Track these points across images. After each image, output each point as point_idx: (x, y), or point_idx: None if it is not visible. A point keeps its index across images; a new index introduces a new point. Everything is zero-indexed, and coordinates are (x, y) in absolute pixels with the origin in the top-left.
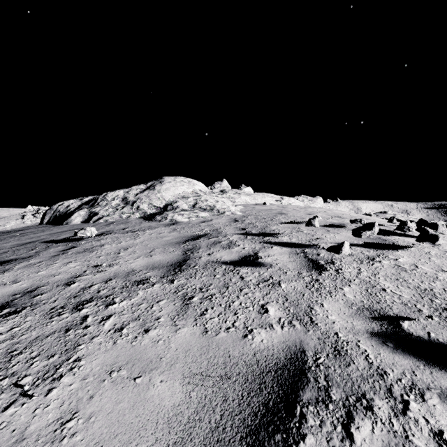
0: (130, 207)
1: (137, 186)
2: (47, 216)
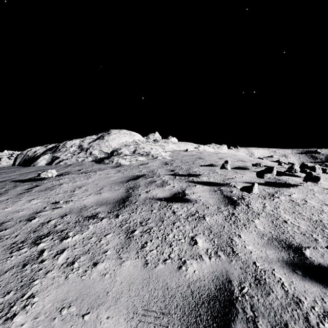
0: (85, 153)
1: (90, 136)
2: (18, 159)
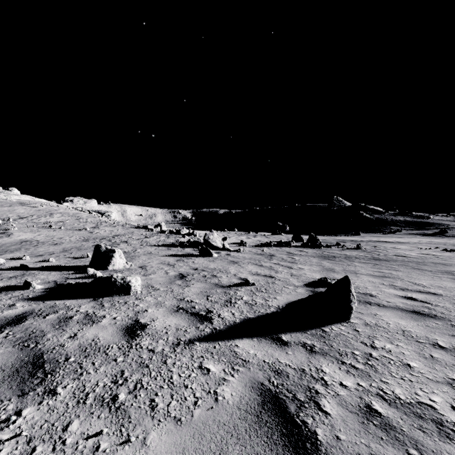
0: None
1: None
2: None
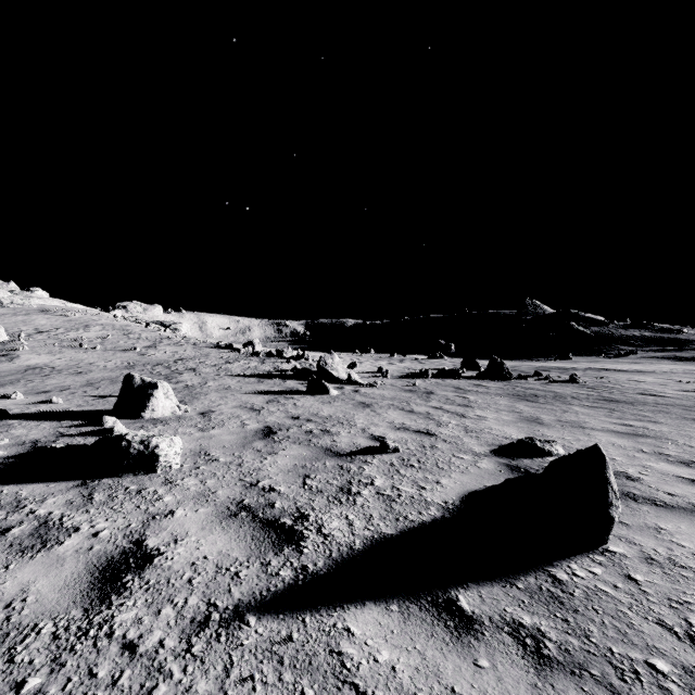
0: None
1: None
2: None
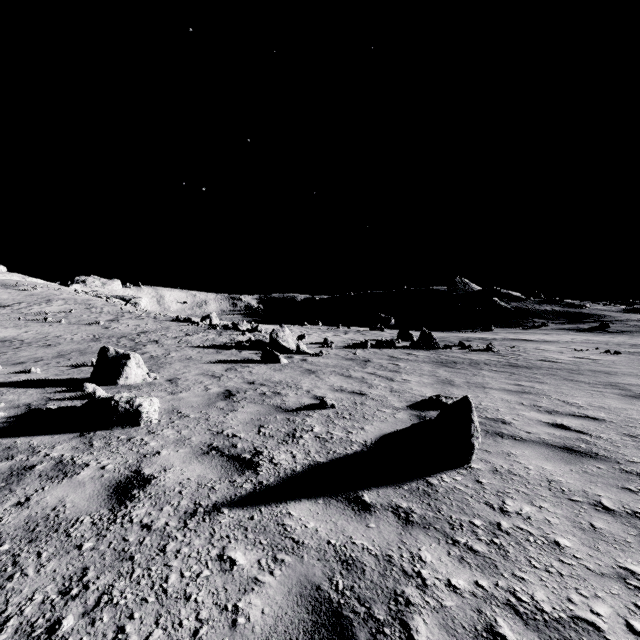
0: None
1: None
2: None
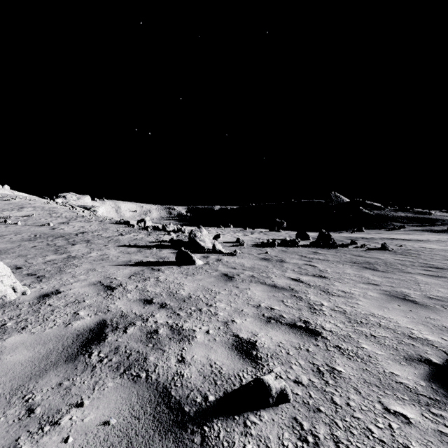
0: None
1: None
2: None
